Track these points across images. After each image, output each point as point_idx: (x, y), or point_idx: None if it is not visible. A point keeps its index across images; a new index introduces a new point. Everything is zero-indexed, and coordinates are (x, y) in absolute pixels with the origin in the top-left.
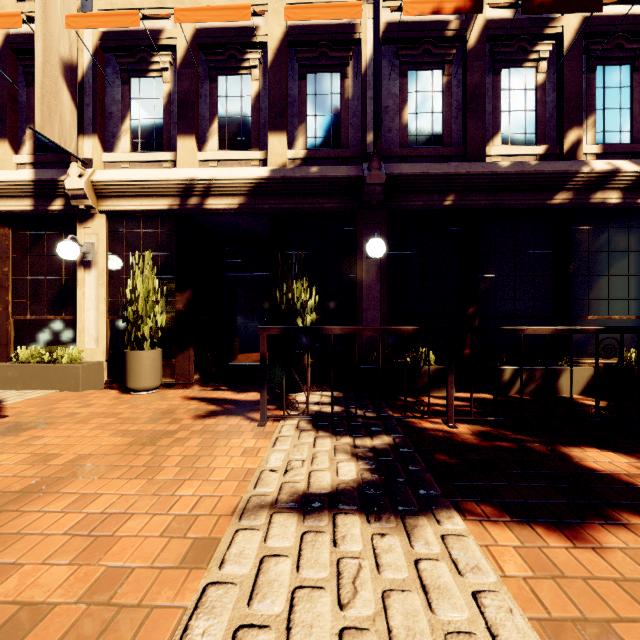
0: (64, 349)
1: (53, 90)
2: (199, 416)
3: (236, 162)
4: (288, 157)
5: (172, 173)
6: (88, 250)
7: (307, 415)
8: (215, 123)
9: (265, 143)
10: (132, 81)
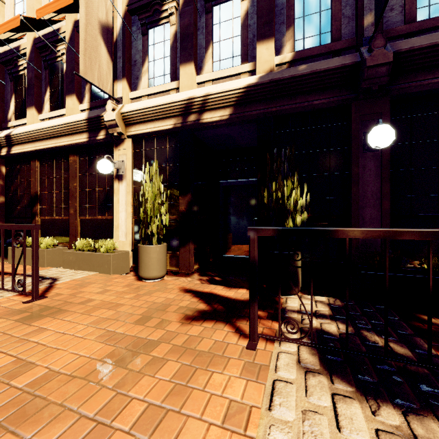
0: (103, 241)
1: (93, 45)
2: (187, 318)
3: (227, 79)
4: (275, 63)
5: (176, 96)
6: (119, 166)
7: (310, 343)
8: (210, 48)
9: (253, 56)
10: (149, 32)
